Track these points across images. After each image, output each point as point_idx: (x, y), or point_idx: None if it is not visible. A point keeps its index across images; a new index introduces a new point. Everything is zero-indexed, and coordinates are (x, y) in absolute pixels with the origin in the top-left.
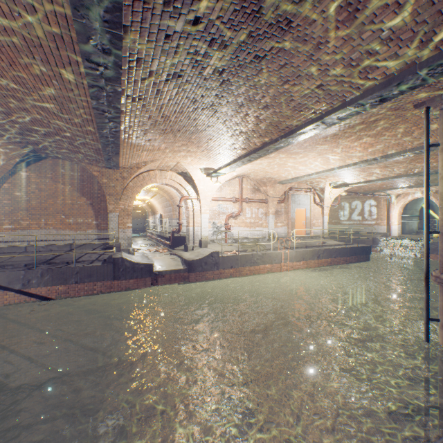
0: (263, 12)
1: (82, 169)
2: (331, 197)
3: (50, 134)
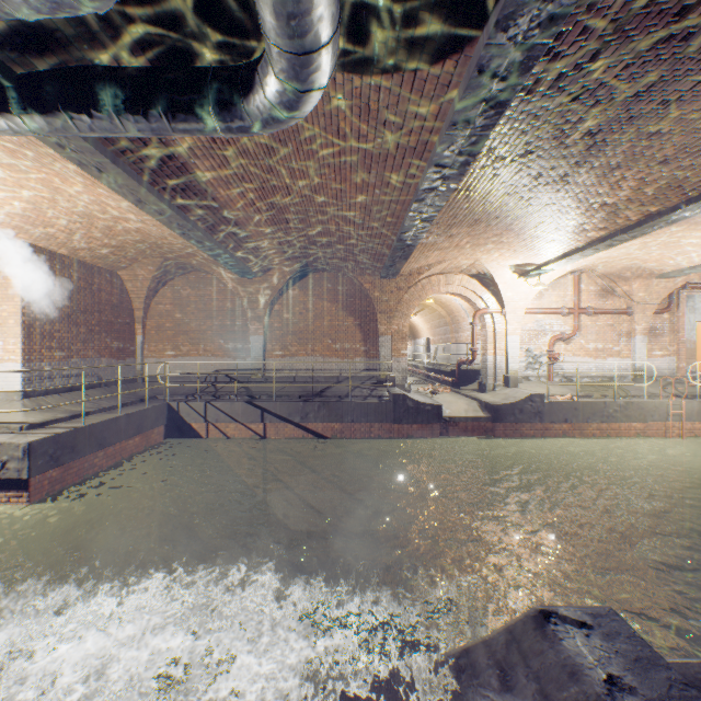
0: (690, 51)
1: (348, 281)
2: None
3: (334, 245)
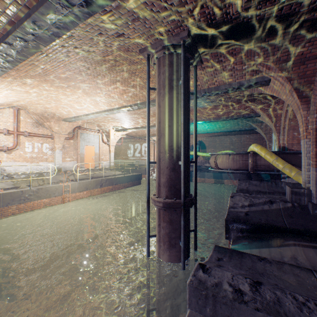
0: None
1: None
2: (116, 138)
3: None
